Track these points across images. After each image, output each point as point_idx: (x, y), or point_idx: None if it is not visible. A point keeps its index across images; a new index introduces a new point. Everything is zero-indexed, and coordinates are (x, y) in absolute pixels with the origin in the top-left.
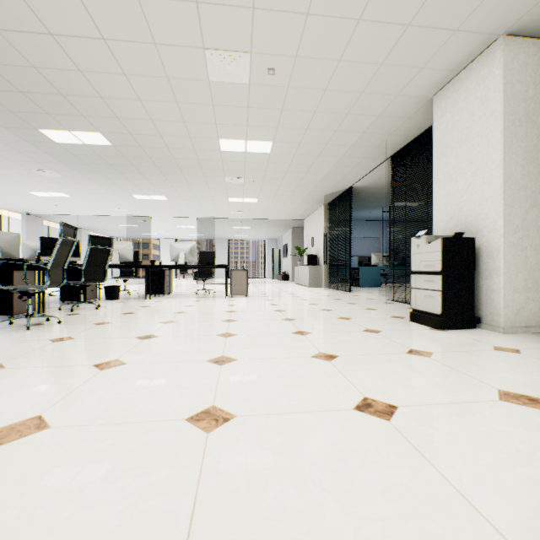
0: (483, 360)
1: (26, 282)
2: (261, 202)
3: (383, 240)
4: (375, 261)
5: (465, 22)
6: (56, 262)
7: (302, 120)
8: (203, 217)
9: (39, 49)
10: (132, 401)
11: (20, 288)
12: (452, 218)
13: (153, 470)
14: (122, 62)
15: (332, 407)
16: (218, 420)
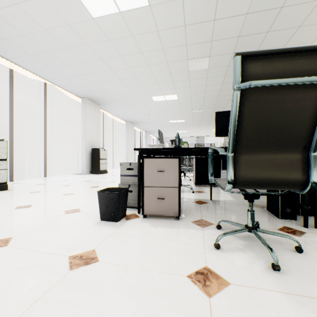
0: None
1: None
2: None
3: None
4: None
5: None
6: None
7: None
8: None
9: None
10: None
11: None
12: None
13: None
14: None
15: None
16: None
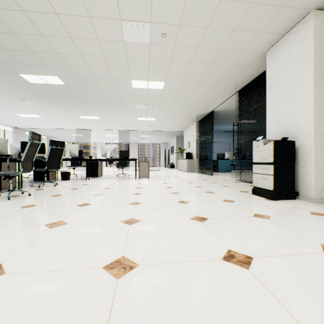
0: (305, 222)
1: (9, 169)
2: (157, 120)
3: (232, 144)
4: (227, 156)
5: (289, 0)
6: (27, 157)
7: (183, 67)
8: (122, 129)
9: (15, 21)
10: (67, 252)
11: (4, 173)
12: (279, 128)
13: (73, 313)
14: (69, 29)
15: (206, 258)
16: (126, 268)
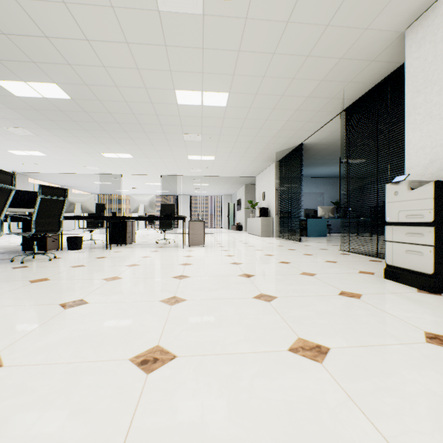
0: None
1: None
2: (217, 160)
3: (326, 195)
4: (321, 213)
5: None
6: None
7: (259, 64)
8: (167, 174)
9: None
10: None
11: None
12: (434, 161)
13: None
14: None
15: None
16: None
